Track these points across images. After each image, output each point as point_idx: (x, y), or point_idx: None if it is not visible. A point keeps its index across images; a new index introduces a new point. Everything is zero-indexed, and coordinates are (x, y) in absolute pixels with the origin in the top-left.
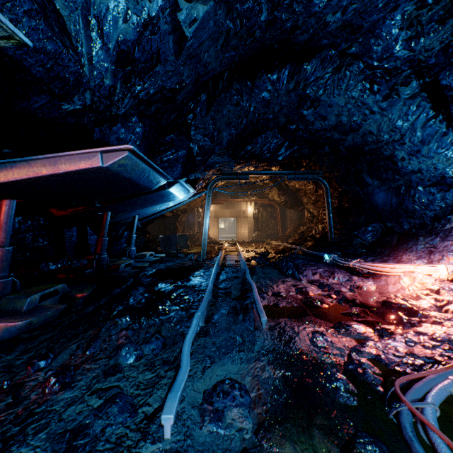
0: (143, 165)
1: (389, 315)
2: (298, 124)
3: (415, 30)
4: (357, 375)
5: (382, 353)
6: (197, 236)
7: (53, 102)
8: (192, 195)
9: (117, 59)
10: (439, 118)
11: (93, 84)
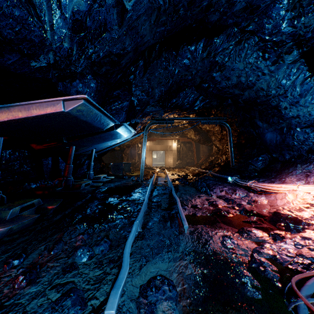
0: (95, 111)
1: (279, 223)
2: (209, 83)
3: (298, 11)
4: (259, 272)
5: (277, 254)
6: (137, 164)
7: (23, 59)
8: (134, 135)
9: (72, 26)
10: (313, 77)
11: (54, 46)
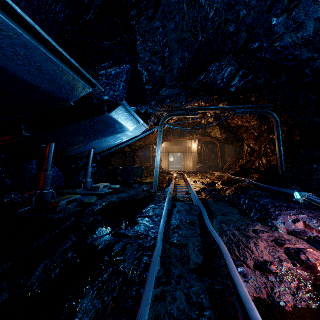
0: None
1: None
2: (262, 40)
3: None
4: None
5: None
6: (152, 168)
7: None
8: (145, 131)
9: None
10: None
11: None
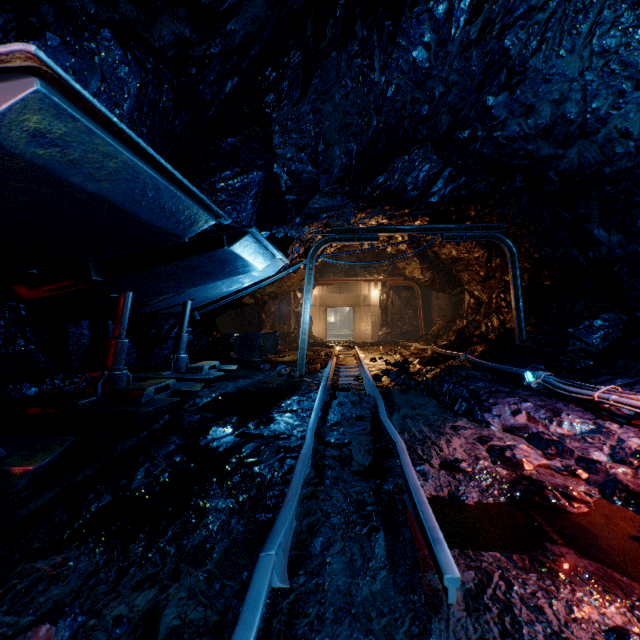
0: (125, 156)
1: None
2: (474, 127)
3: None
4: None
5: None
6: (293, 335)
7: None
8: (283, 268)
9: None
10: None
11: None
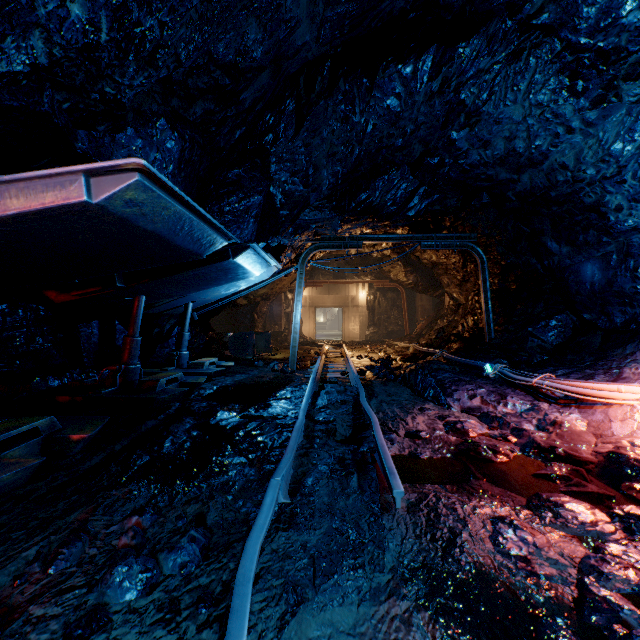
0: (176, 207)
1: (628, 481)
2: (442, 155)
3: None
4: None
5: None
6: (284, 334)
7: None
8: (276, 272)
9: None
10: None
11: (42, 12)
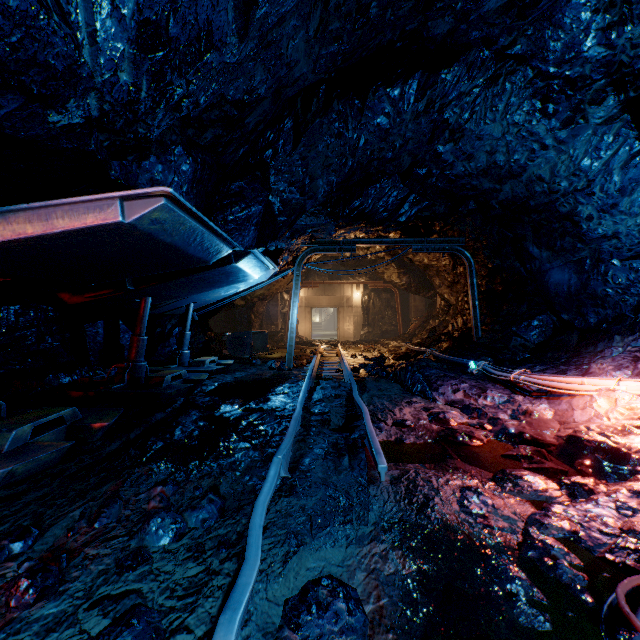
0: (191, 223)
1: (580, 459)
2: (430, 166)
3: (619, 11)
4: (543, 569)
5: (580, 528)
6: (280, 334)
7: (31, 108)
8: (273, 274)
9: (138, 36)
10: None
11: (99, 80)
